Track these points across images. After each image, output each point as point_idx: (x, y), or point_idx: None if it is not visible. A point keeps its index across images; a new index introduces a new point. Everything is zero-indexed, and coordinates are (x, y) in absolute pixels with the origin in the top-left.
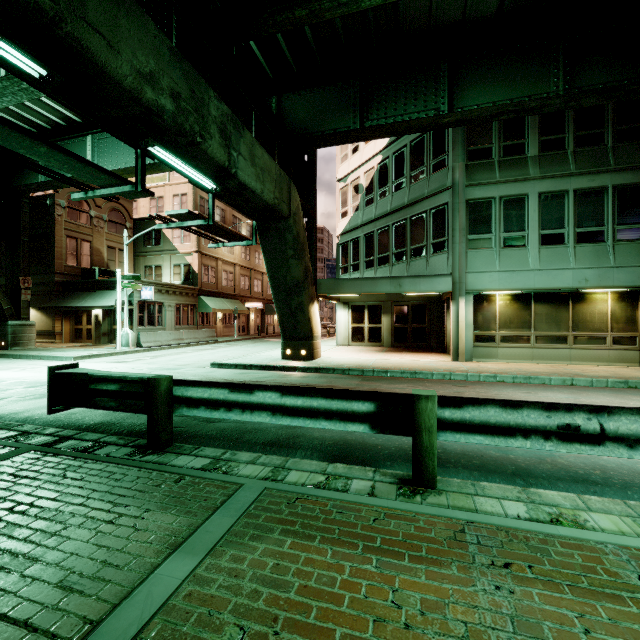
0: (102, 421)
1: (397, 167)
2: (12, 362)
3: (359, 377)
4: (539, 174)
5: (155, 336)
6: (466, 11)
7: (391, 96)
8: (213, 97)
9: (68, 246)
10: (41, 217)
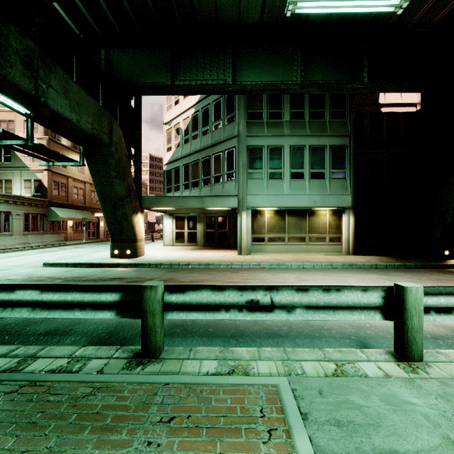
0: None
1: (204, 118)
2: None
3: (166, 269)
4: (290, 133)
5: None
6: (240, 15)
7: (193, 65)
8: (14, 31)
9: None
10: None
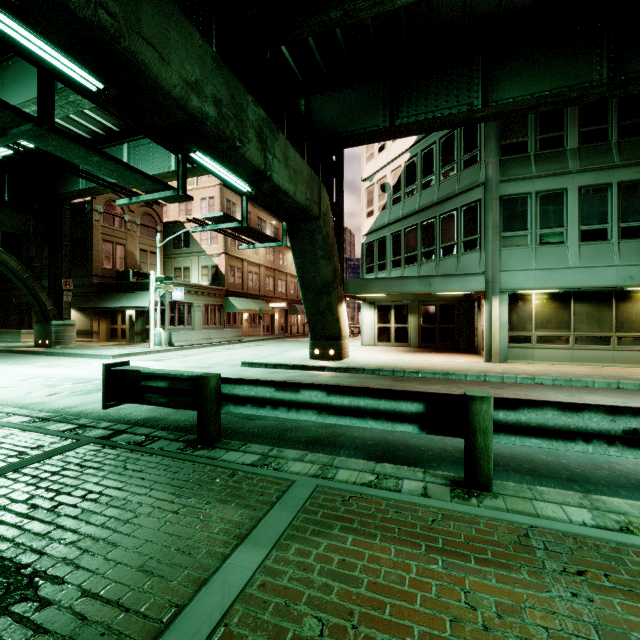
0: (148, 416)
1: (426, 164)
2: (57, 360)
3: (390, 377)
4: (579, 167)
5: (185, 335)
6: (502, 2)
7: (422, 93)
8: (251, 102)
9: (104, 250)
10: (80, 222)
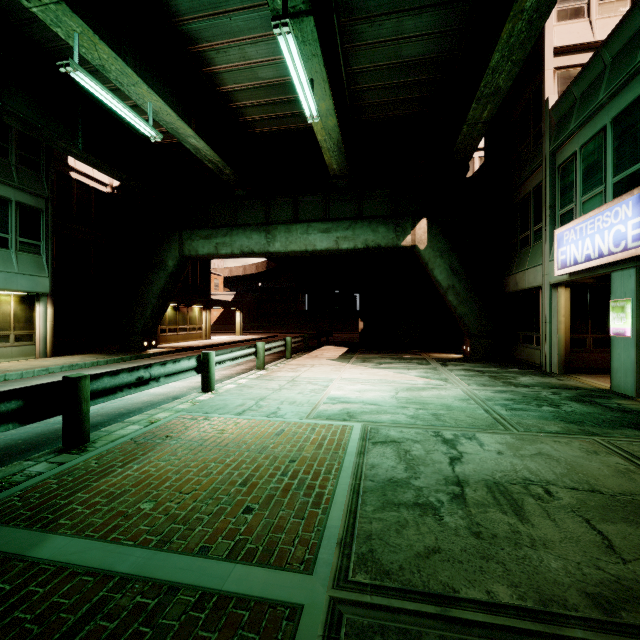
0: None
1: None
2: None
3: None
4: None
5: None
6: None
7: None
8: None
9: None
10: None
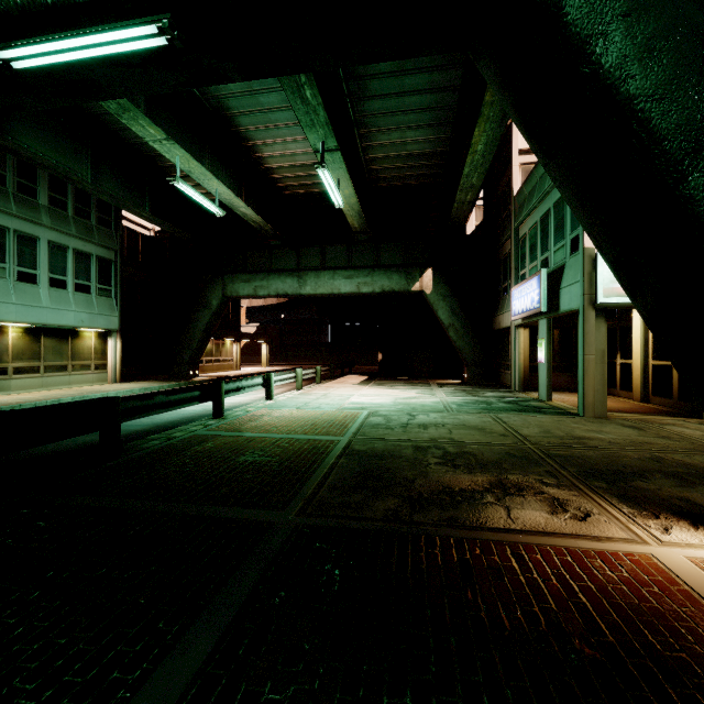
0: None
1: None
2: None
3: None
4: (51, 224)
5: None
6: None
7: None
8: None
9: None
10: None
